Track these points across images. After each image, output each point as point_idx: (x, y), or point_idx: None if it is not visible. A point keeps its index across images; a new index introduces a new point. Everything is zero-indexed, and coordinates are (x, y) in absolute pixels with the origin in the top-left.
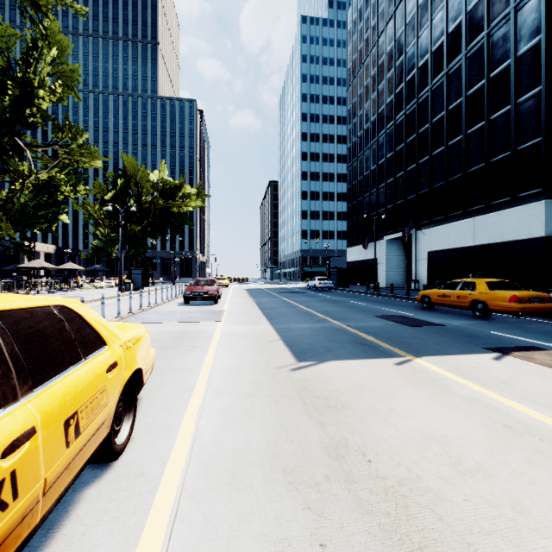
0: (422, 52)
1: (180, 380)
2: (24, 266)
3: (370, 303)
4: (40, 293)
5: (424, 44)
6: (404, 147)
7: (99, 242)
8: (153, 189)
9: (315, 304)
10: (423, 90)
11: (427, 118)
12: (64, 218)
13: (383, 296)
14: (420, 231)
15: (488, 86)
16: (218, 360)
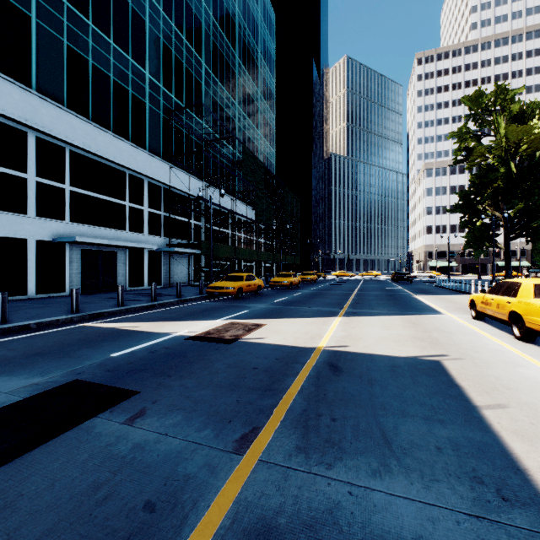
0: None
1: None
2: None
3: None
4: None
5: None
6: None
7: None
8: None
9: None
10: None
11: None
12: None
13: None
14: None
15: None
16: None
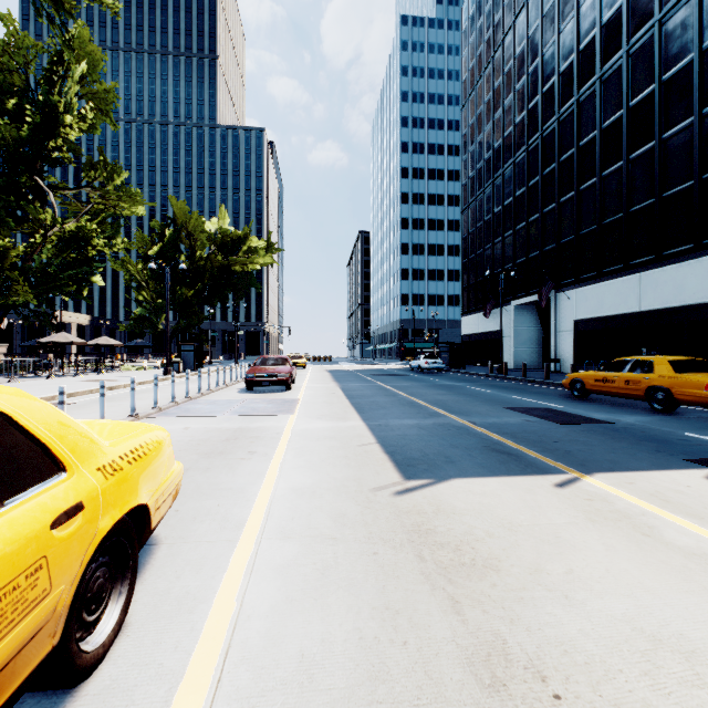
0: (565, 51)
1: (225, 510)
2: (46, 340)
3: (497, 389)
4: (65, 375)
5: (568, 41)
6: (541, 180)
7: (142, 311)
8: (209, 242)
9: (421, 392)
10: (566, 102)
11: (572, 140)
12: (98, 280)
13: (513, 380)
14: (562, 293)
15: (660, 92)
16: (285, 474)
